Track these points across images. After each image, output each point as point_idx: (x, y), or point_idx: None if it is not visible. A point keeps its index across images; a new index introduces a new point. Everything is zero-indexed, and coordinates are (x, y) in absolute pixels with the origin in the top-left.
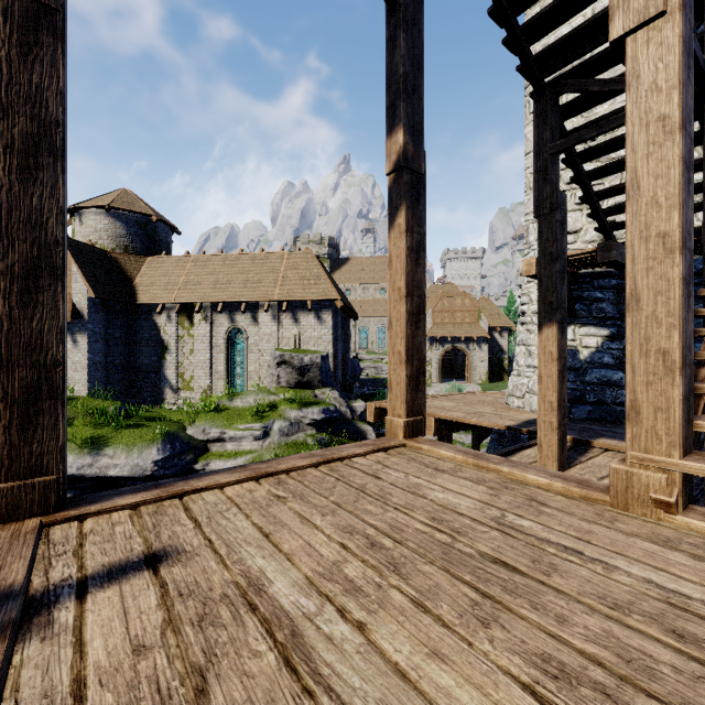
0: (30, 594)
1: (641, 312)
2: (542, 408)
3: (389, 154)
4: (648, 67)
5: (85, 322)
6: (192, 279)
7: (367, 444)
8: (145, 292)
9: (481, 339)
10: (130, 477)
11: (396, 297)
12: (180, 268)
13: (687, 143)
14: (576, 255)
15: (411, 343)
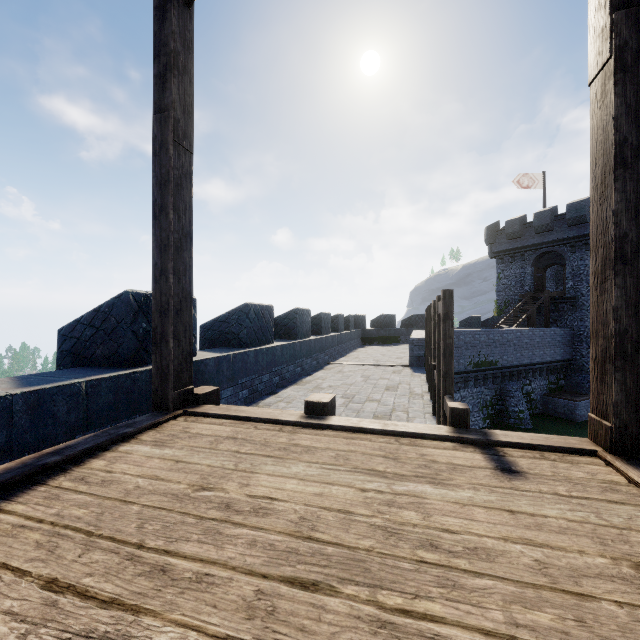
0: (497, 447)
1: None
2: None
3: None
4: None
5: None
6: None
7: None
8: None
9: None
10: None
11: None
12: None
13: None
14: None
15: None
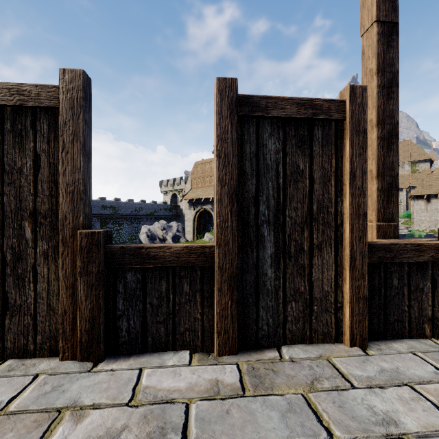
0: None
1: None
2: None
3: None
4: None
5: None
6: None
7: None
8: None
9: None
10: None
11: None
12: None
13: None
14: None
15: None
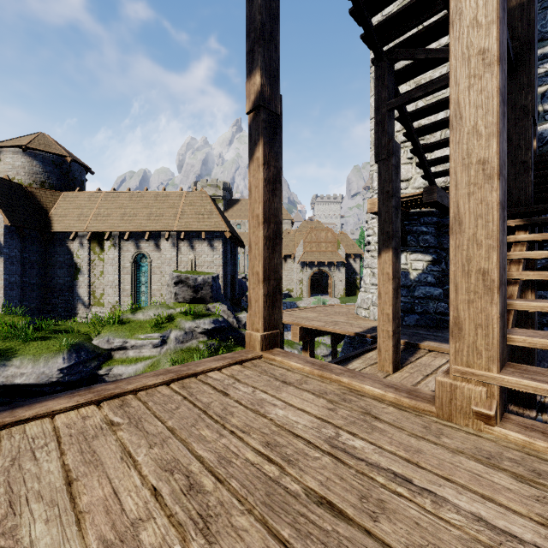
0: None
1: (463, 234)
2: (381, 319)
3: (248, 95)
4: (469, 4)
5: (0, 247)
6: (102, 211)
7: (225, 357)
8: (60, 222)
9: (340, 264)
10: (36, 384)
11: (254, 224)
12: (91, 202)
13: (503, 78)
14: (408, 197)
15: (268, 264)
